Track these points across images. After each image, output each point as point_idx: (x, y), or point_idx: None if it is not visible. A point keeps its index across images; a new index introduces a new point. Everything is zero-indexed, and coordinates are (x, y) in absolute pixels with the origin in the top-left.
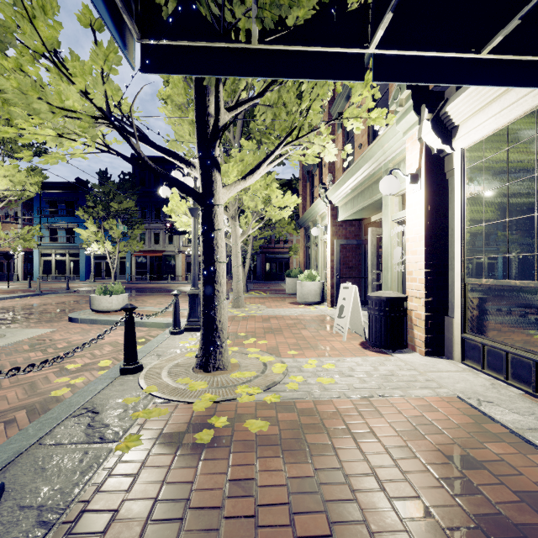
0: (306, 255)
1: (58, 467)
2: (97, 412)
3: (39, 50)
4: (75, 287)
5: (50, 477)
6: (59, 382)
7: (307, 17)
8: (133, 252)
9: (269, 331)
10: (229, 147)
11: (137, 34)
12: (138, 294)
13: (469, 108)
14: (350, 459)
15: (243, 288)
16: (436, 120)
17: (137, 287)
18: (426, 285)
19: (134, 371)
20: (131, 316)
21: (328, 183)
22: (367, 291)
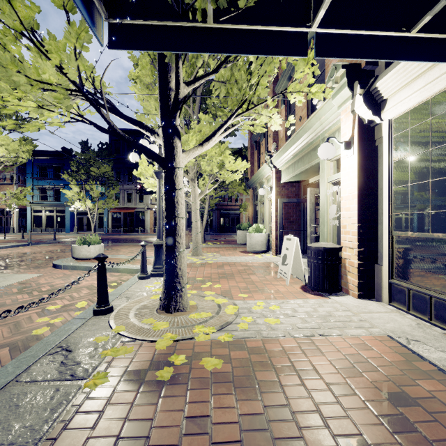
0: (254, 212)
1: (31, 404)
2: (71, 350)
3: (18, 29)
4: (61, 238)
5: (23, 414)
6: (40, 321)
7: None
8: (109, 209)
9: (223, 276)
10: (188, 119)
11: (105, 14)
12: (113, 244)
13: (397, 84)
14: (295, 396)
15: (201, 239)
16: (367, 95)
17: (113, 238)
18: (358, 237)
19: (106, 313)
20: (103, 264)
21: (272, 151)
22: (306, 241)
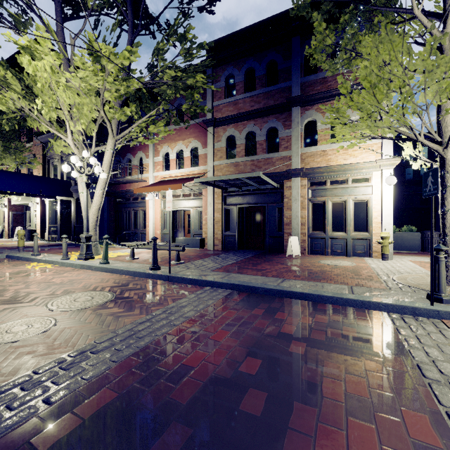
0: None
1: None
2: None
3: None
4: None
5: None
6: None
7: None
8: None
9: None
10: None
11: None
12: None
13: None
14: None
15: None
16: None
17: None
18: (41, 226)
19: None
20: None
21: None
22: None
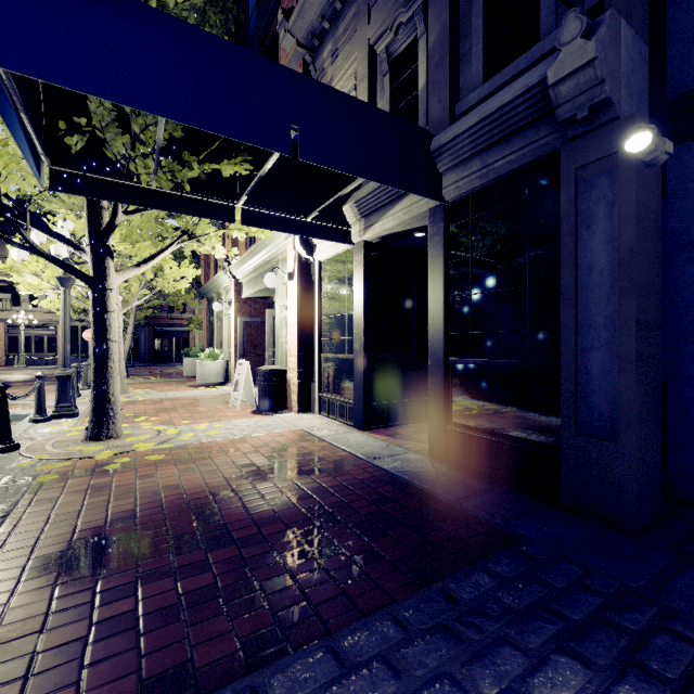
0: (209, 331)
1: None
2: None
3: None
4: None
5: None
6: None
7: (194, 176)
8: None
9: (162, 411)
10: None
11: (49, 164)
12: None
13: None
14: (220, 460)
15: None
16: (303, 237)
17: None
18: (298, 359)
19: (11, 450)
20: (5, 395)
21: (231, 258)
22: None
